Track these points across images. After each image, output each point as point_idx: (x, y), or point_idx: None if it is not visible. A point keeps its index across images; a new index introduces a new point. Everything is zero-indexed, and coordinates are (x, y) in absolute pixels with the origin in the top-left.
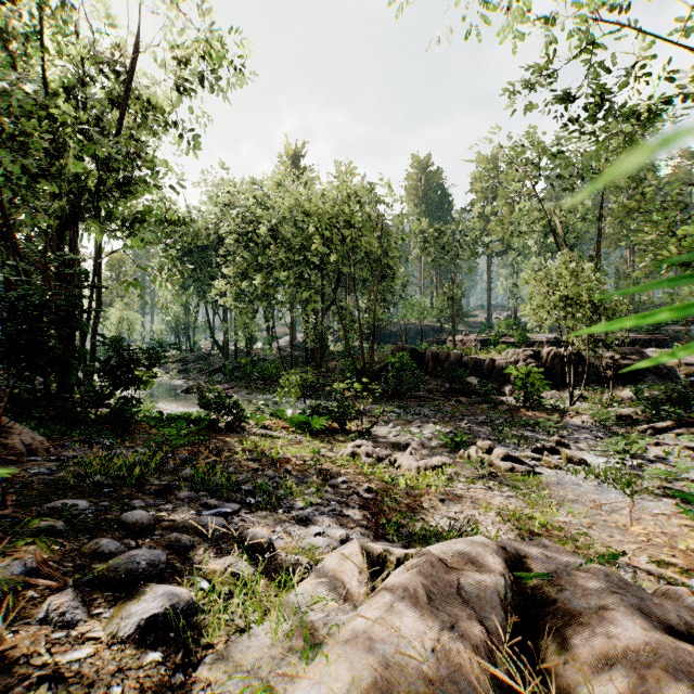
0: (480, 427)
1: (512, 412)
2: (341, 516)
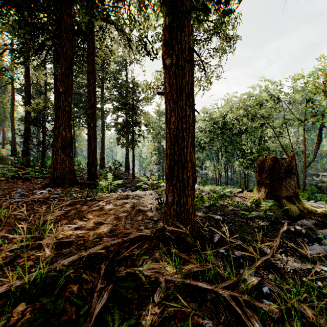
0: None
1: None
2: None
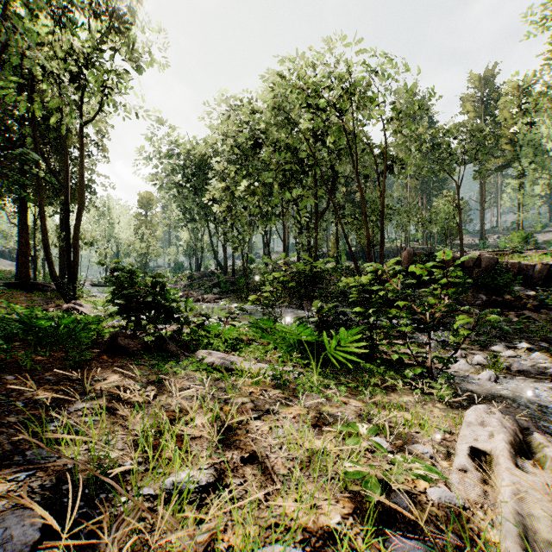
0: None
1: None
2: None
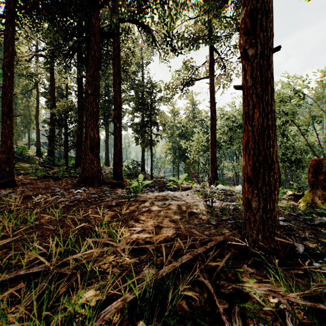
0: None
1: None
2: None
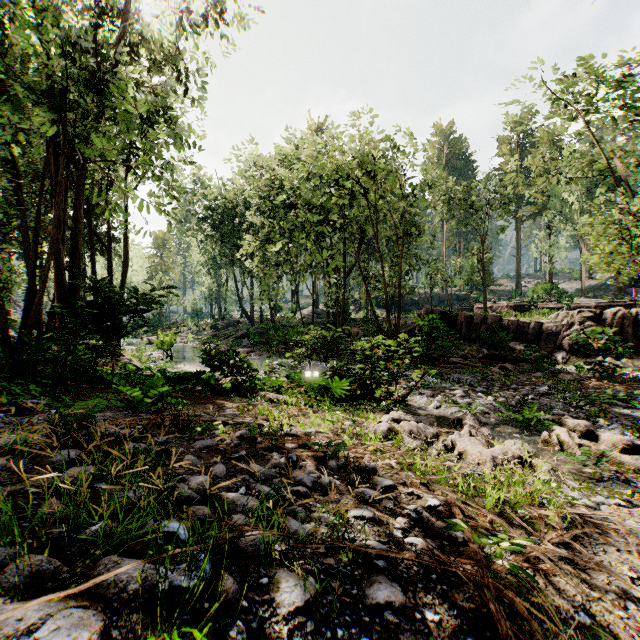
0: (547, 400)
1: (581, 382)
2: (406, 637)
